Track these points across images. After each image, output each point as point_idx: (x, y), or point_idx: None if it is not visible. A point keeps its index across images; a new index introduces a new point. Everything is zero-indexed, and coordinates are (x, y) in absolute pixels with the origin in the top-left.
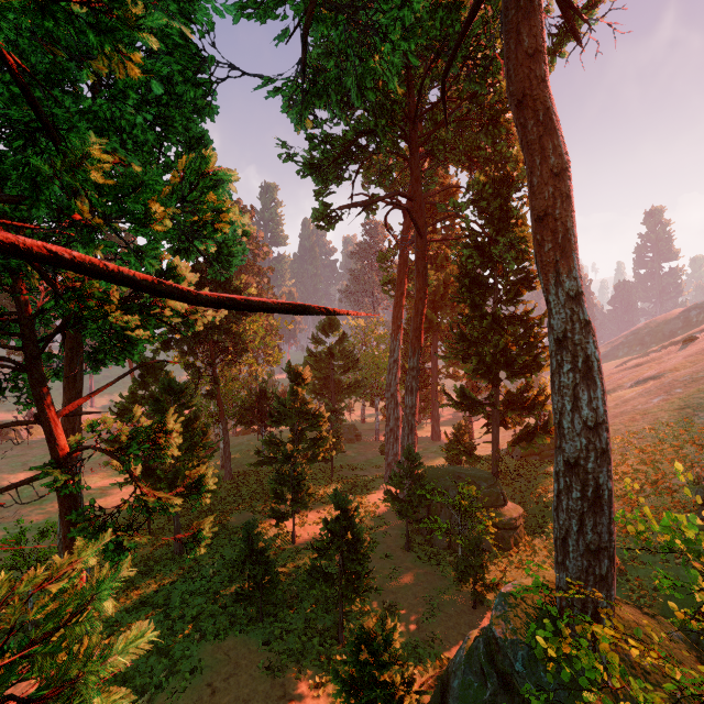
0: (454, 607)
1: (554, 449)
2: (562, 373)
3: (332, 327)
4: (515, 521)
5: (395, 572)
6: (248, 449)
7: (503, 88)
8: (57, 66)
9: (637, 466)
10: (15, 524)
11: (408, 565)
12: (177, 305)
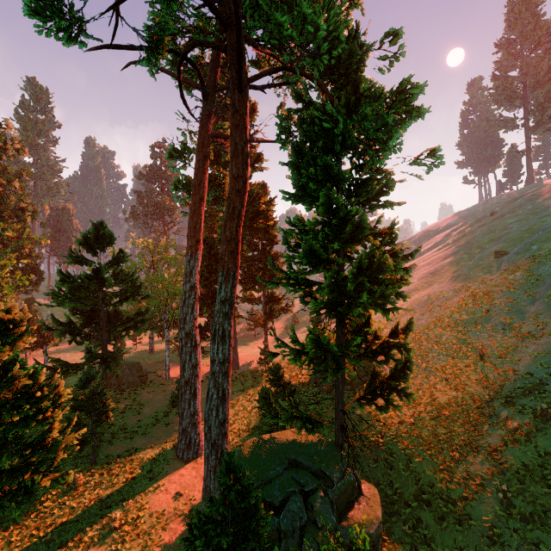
0: None
1: None
2: None
3: (102, 241)
4: (381, 525)
5: None
6: None
7: None
8: None
9: (451, 393)
10: None
11: None
12: None
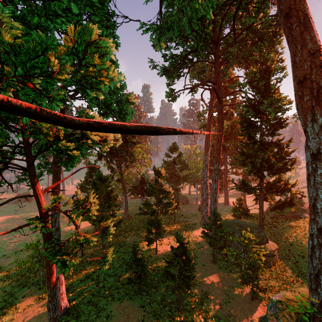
0: (241, 298)
1: (309, 220)
2: (316, 175)
3: (175, 149)
4: (273, 252)
5: (207, 274)
6: (136, 205)
7: (266, 20)
8: (31, 12)
9: None
10: (40, 234)
11: (214, 271)
12: (94, 137)
